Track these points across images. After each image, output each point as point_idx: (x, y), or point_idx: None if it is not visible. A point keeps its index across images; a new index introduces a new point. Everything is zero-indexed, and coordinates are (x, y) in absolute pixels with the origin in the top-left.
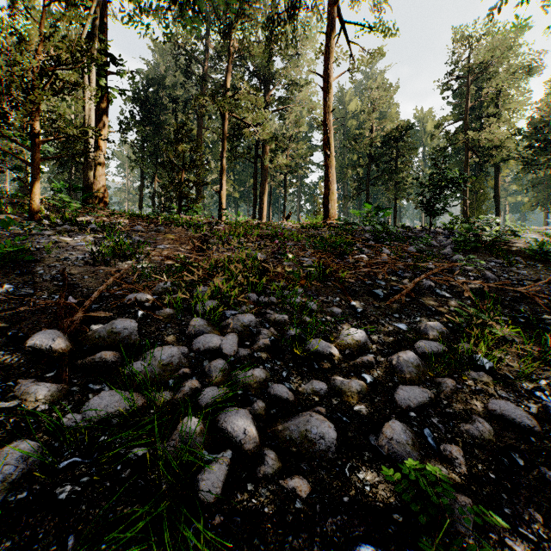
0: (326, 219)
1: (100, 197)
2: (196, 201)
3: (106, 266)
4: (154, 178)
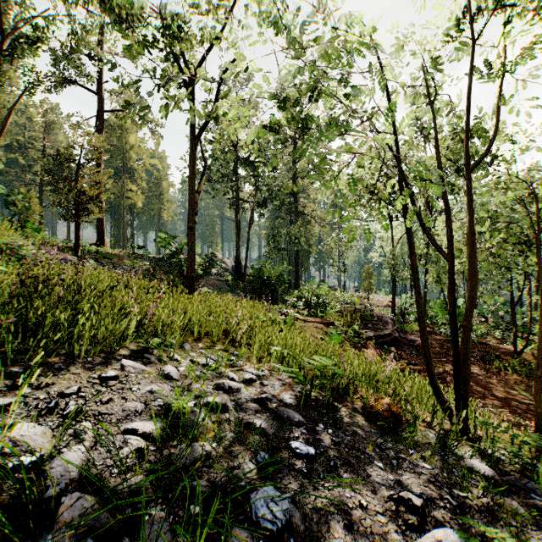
0: (103, 245)
1: None
2: None
3: None
4: None
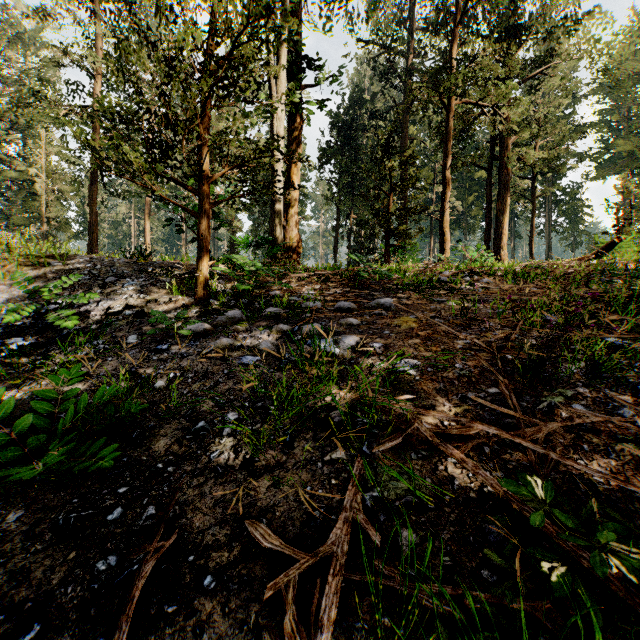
0: None
1: (292, 247)
2: (409, 237)
3: (278, 485)
4: (349, 215)
